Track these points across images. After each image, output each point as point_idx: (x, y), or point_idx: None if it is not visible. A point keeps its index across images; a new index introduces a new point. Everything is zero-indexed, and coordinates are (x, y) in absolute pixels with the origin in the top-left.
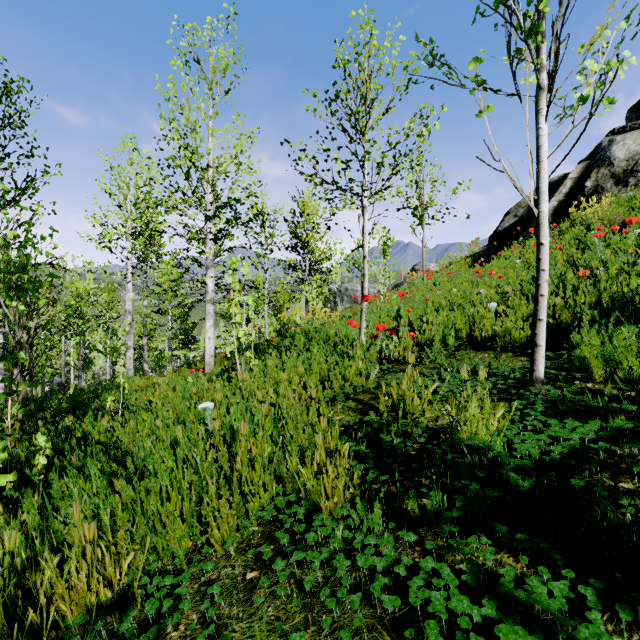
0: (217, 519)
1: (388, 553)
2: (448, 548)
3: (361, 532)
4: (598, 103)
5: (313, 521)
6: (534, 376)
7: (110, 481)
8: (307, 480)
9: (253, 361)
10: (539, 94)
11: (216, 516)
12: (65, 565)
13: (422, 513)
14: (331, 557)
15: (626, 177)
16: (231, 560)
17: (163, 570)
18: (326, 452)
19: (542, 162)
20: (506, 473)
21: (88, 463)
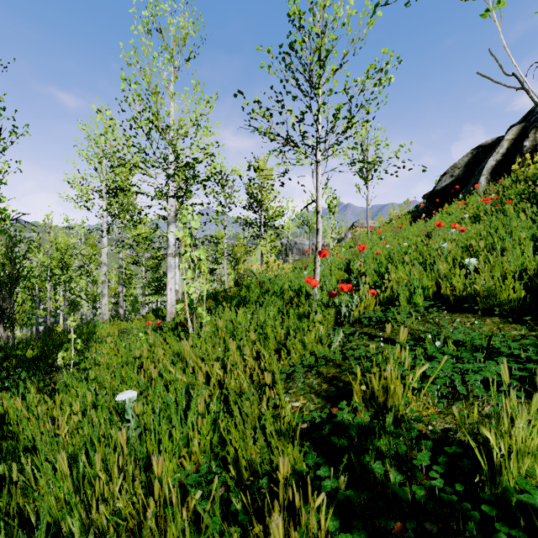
0: None
1: None
2: None
3: None
4: None
5: None
6: None
7: None
8: None
9: (205, 318)
10: None
11: None
12: None
13: None
14: None
15: None
16: None
17: None
18: (286, 482)
19: None
20: None
21: None
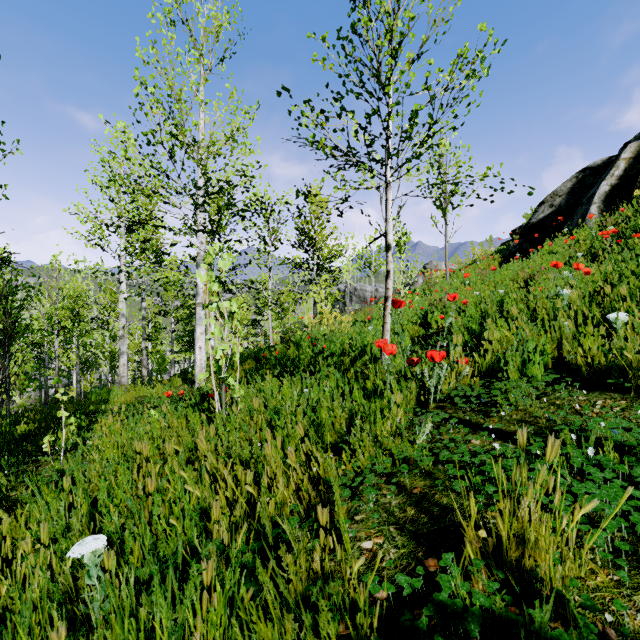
0: None
1: None
2: None
3: None
4: None
5: None
6: None
7: None
8: None
9: (237, 392)
10: None
11: None
12: None
13: None
14: None
15: None
16: None
17: None
18: None
19: None
20: None
21: None
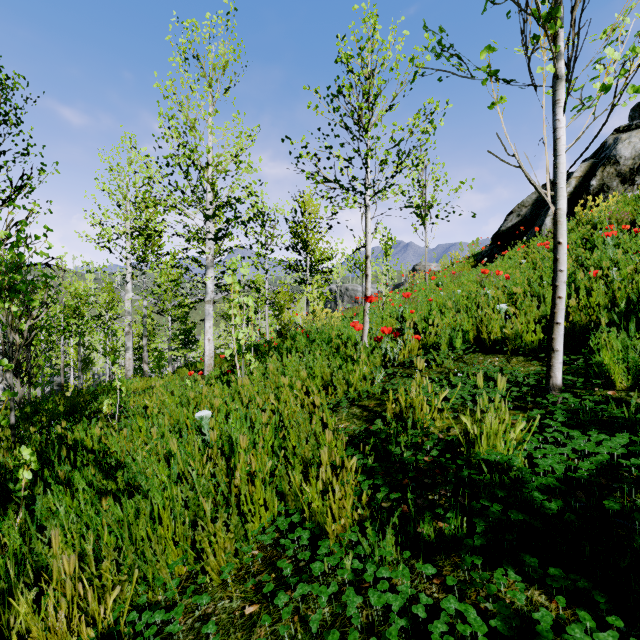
0: (213, 544)
1: (404, 589)
2: (472, 584)
3: (372, 560)
4: (622, 92)
5: (318, 545)
6: (551, 383)
7: (100, 496)
8: (312, 500)
9: (253, 364)
10: (556, 84)
11: (212, 541)
12: (44, 599)
13: (439, 540)
14: (339, 589)
15: (632, 176)
16: (228, 590)
17: (154, 601)
18: (331, 465)
19: (560, 156)
20: (529, 493)
21: (76, 477)
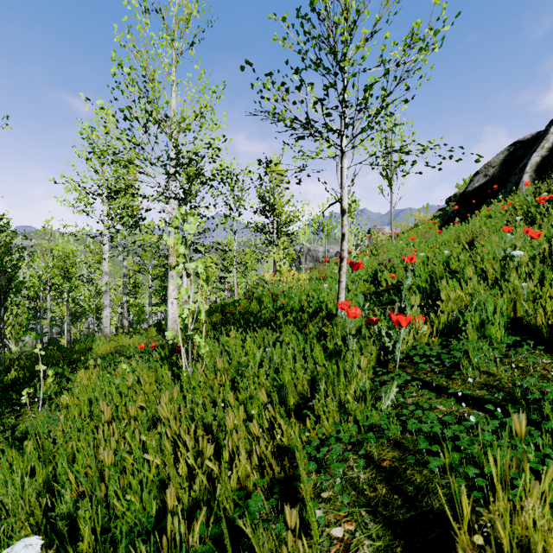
0: None
1: None
2: None
3: None
4: None
5: None
6: None
7: None
8: None
9: (203, 348)
10: None
11: None
12: None
13: None
14: None
15: None
16: None
17: None
18: None
19: None
20: None
21: None
